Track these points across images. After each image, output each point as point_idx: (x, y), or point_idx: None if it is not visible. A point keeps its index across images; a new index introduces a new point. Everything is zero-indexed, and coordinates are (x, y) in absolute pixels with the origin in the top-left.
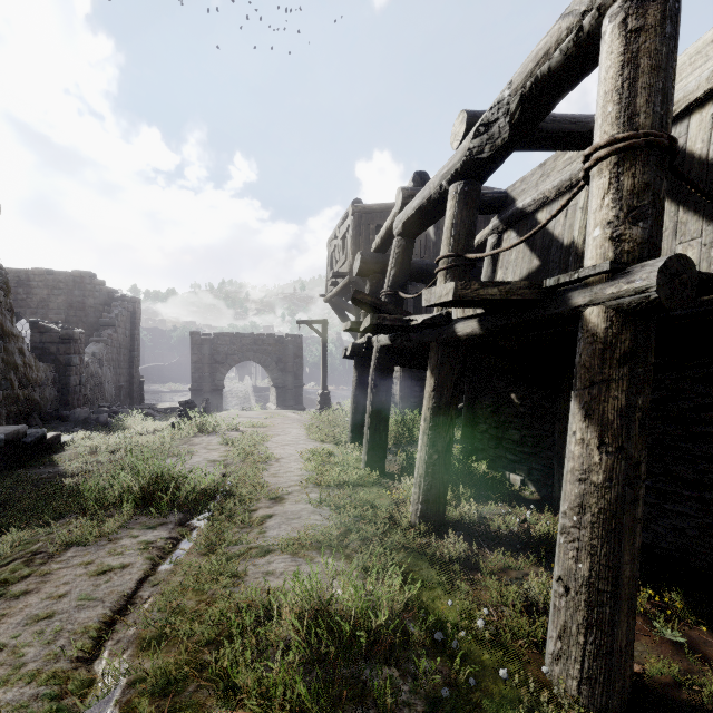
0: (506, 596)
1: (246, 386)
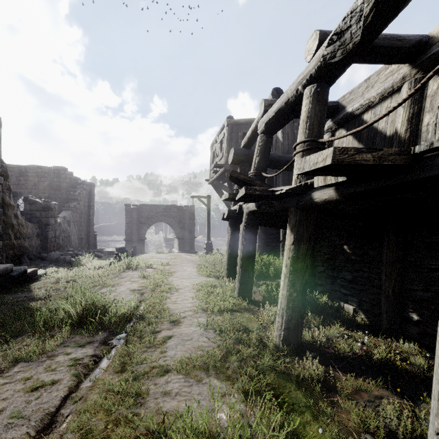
0: (367, 424)
1: (160, 237)
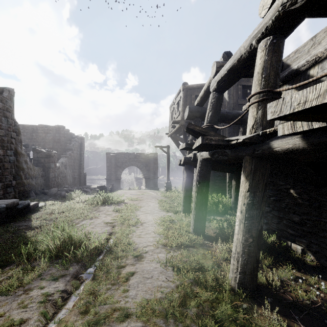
0: None
1: (132, 177)
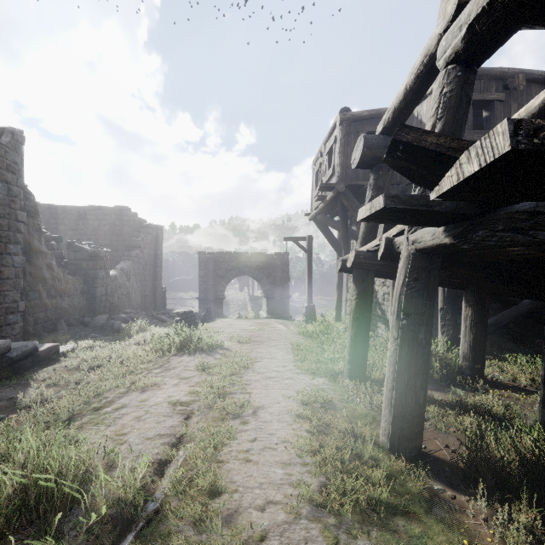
0: None
1: (244, 295)
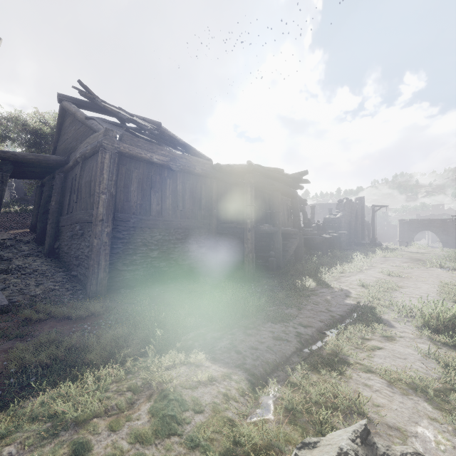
0: None
1: (422, 243)
